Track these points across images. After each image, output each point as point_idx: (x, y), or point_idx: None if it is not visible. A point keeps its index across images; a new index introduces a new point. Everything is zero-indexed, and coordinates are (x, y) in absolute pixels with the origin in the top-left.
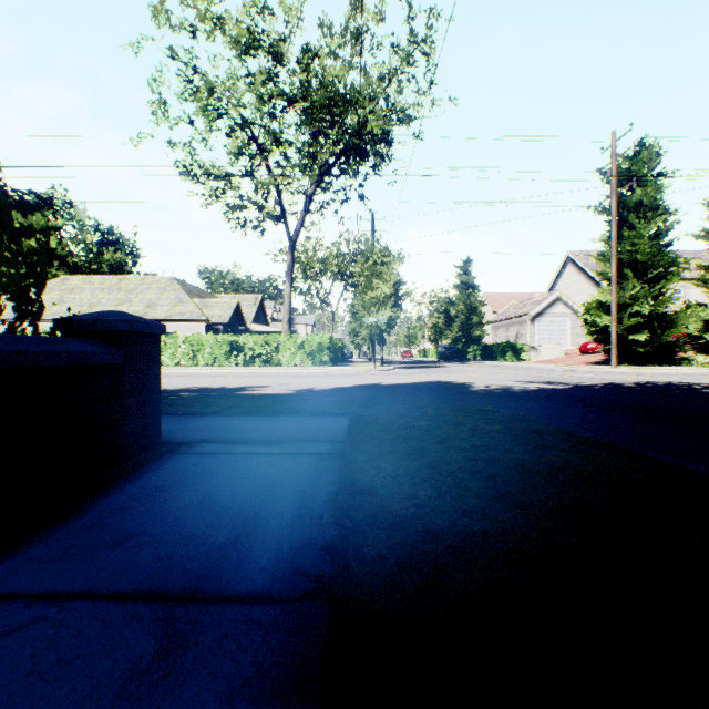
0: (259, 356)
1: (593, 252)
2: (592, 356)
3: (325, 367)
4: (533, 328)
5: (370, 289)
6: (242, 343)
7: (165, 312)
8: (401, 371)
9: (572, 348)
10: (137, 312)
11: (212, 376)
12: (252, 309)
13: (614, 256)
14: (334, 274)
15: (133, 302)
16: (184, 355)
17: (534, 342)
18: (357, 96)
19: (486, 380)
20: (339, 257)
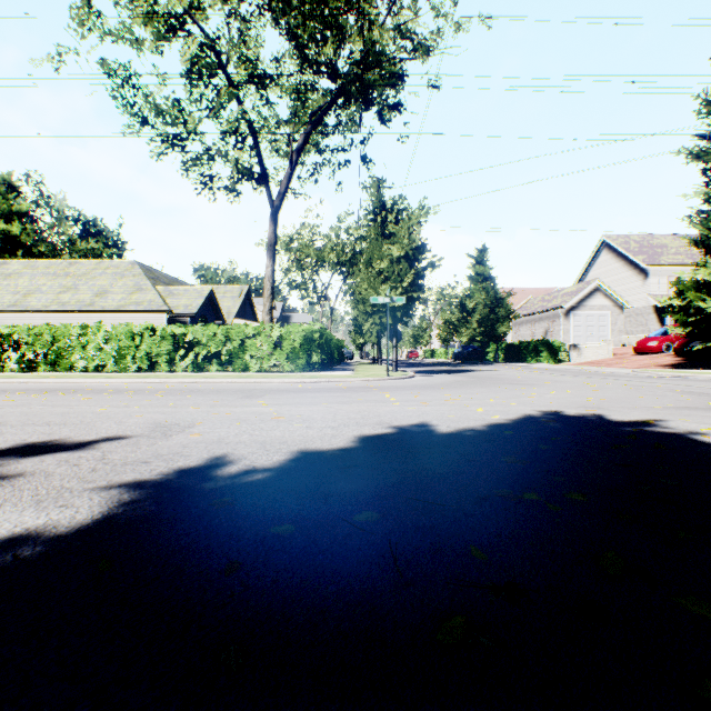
0: (220, 356)
1: (632, 235)
2: (654, 356)
3: (312, 372)
4: (567, 323)
5: (379, 257)
6: (190, 338)
7: (117, 302)
8: (430, 380)
9: (613, 347)
10: (82, 302)
11: (94, 391)
12: (235, 302)
13: None
14: (332, 263)
15: (80, 290)
16: (107, 354)
17: (569, 340)
18: None
19: (655, 409)
20: (338, 243)
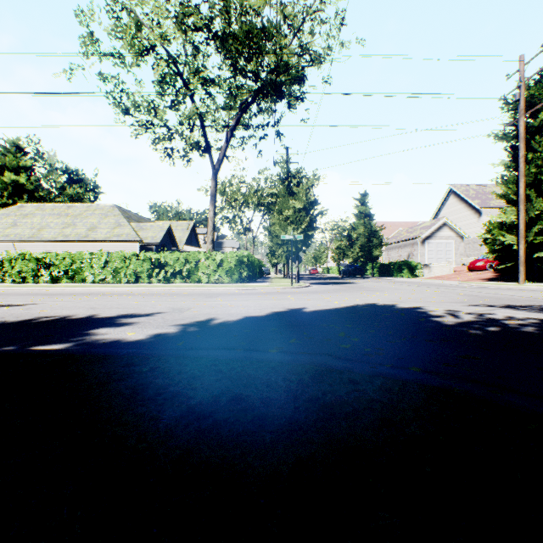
0: (181, 273)
1: (472, 185)
2: (481, 272)
3: (243, 283)
4: (423, 249)
5: (286, 208)
6: (163, 261)
7: (104, 234)
8: (318, 288)
9: (456, 266)
10: (80, 234)
11: (116, 294)
12: (185, 233)
13: (522, 176)
14: (254, 204)
15: (77, 226)
16: (107, 271)
17: (424, 261)
18: (273, 28)
19: (429, 302)
20: (258, 190)
